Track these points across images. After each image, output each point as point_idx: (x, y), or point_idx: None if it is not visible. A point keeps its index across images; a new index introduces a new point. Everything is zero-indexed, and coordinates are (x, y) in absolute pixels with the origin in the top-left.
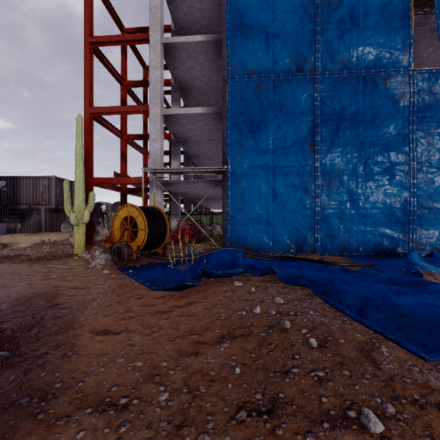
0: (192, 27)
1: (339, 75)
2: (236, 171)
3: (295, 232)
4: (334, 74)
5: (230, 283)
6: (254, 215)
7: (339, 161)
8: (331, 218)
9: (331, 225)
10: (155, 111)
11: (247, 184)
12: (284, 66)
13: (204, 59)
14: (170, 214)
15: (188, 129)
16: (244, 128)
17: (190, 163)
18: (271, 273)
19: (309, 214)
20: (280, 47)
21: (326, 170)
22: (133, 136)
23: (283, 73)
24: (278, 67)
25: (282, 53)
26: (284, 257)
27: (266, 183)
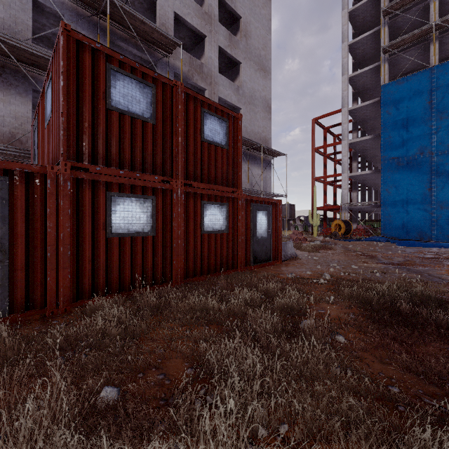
0: (365, 117)
1: (447, 153)
2: (385, 203)
3: (419, 230)
4: (444, 152)
5: (373, 242)
6: (395, 222)
7: (448, 195)
8: (442, 224)
9: (442, 227)
10: (344, 176)
11: (391, 209)
12: (413, 153)
13: (371, 141)
14: (351, 221)
15: (362, 177)
16: (390, 184)
17: (365, 189)
18: (390, 241)
19: (428, 222)
20: (410, 144)
21: (439, 200)
22: (330, 181)
23: (412, 156)
24: (409, 153)
25: (411, 147)
26: (405, 240)
27: (402, 208)
